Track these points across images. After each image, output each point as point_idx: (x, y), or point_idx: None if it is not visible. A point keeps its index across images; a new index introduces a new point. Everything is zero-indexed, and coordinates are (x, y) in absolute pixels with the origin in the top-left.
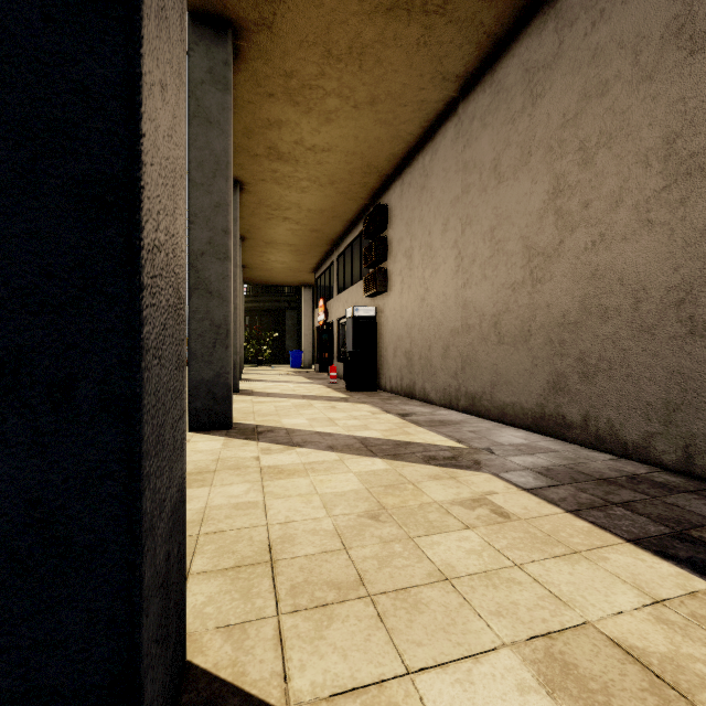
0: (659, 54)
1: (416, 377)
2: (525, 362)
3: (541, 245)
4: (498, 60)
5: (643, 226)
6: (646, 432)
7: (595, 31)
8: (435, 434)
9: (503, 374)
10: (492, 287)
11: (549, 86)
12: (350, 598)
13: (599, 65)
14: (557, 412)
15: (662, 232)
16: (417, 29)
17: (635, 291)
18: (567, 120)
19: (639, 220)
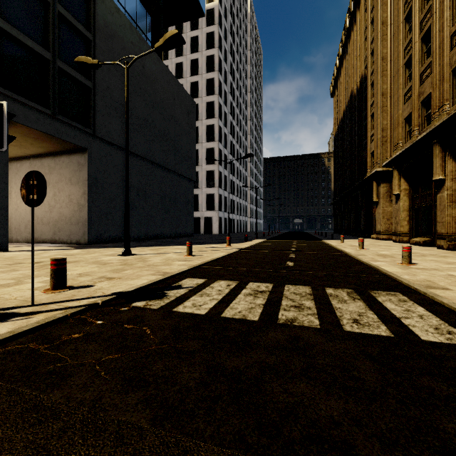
0: (68, 181)
1: (13, 235)
2: (49, 229)
3: (52, 204)
4: (42, 157)
5: (67, 207)
6: (67, 239)
7: (61, 170)
8: (23, 245)
9: (44, 232)
10: (41, 211)
11: (53, 173)
12: (15, 250)
13: (61, 176)
14: (55, 238)
15: (69, 208)
16: (17, 148)
17: (66, 217)
18: (56, 182)
19: (66, 206)
